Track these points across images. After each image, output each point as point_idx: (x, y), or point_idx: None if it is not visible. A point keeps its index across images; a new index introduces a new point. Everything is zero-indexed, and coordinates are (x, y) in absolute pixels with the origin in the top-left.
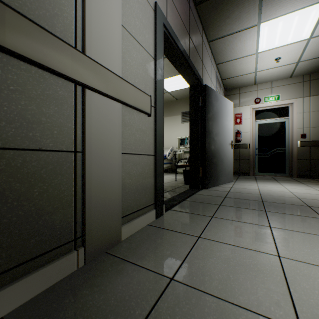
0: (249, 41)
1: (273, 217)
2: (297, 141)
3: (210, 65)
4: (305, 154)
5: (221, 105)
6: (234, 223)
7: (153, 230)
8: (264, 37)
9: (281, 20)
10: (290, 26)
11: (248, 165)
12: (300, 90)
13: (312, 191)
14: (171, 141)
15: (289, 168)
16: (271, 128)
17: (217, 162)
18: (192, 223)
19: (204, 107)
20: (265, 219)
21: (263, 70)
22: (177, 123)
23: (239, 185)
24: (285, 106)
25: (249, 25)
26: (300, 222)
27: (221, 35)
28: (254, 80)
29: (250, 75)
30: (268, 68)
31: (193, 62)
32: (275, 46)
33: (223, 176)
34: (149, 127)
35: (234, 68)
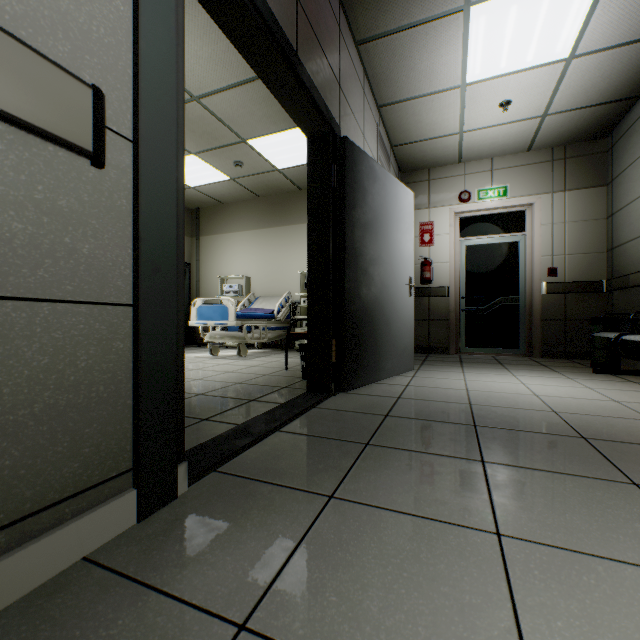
0: (448, 52)
1: (504, 487)
2: (541, 282)
3: (361, 102)
4: (557, 309)
5: (384, 194)
6: (389, 525)
7: (82, 592)
8: (478, 45)
9: (514, 2)
10: (532, 20)
11: (447, 332)
12: (546, 179)
13: (578, 391)
14: (288, 281)
15: (526, 337)
16: (491, 255)
17: (375, 327)
18: (253, 533)
19: (341, 192)
20: (483, 497)
21: (477, 128)
22: (300, 241)
23: (426, 378)
24: (518, 211)
25: (446, 8)
26: (580, 504)
27: (384, 27)
28: (458, 153)
29: (451, 138)
30: (486, 125)
31: (310, 72)
32: (501, 71)
33: (389, 358)
34: (102, 207)
35: (417, 118)
